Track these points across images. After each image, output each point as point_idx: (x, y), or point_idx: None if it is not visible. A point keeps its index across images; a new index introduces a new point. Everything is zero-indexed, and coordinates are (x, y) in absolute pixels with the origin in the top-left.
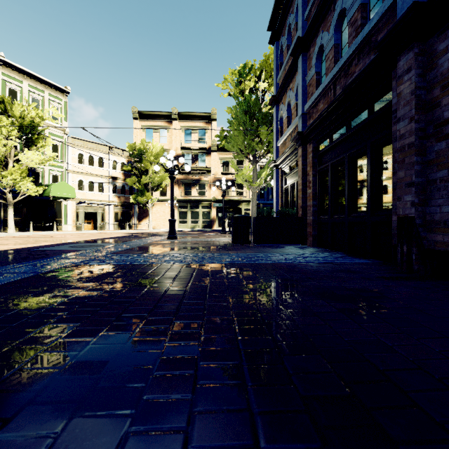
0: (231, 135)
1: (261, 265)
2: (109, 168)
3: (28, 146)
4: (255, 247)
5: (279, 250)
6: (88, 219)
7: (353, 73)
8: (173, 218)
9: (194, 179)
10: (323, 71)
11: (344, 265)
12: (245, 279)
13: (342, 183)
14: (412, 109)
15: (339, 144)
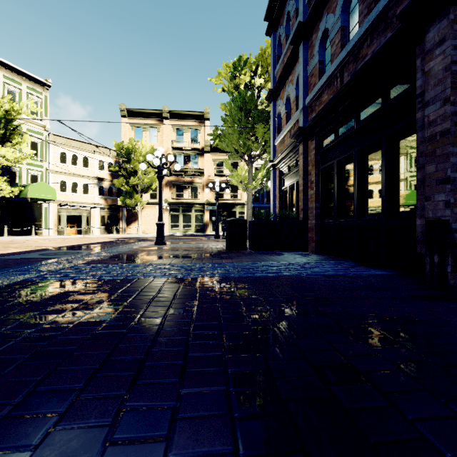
0: (225, 133)
1: (262, 279)
2: (95, 168)
3: (2, 142)
4: (251, 254)
5: (279, 257)
6: (71, 223)
7: (364, 56)
8: (161, 222)
9: (186, 181)
10: (326, 60)
11: (360, 278)
12: (244, 302)
13: (349, 183)
14: (446, 89)
15: (347, 139)
